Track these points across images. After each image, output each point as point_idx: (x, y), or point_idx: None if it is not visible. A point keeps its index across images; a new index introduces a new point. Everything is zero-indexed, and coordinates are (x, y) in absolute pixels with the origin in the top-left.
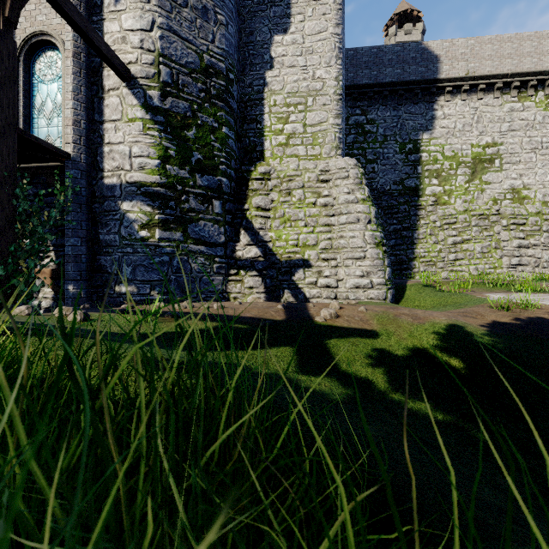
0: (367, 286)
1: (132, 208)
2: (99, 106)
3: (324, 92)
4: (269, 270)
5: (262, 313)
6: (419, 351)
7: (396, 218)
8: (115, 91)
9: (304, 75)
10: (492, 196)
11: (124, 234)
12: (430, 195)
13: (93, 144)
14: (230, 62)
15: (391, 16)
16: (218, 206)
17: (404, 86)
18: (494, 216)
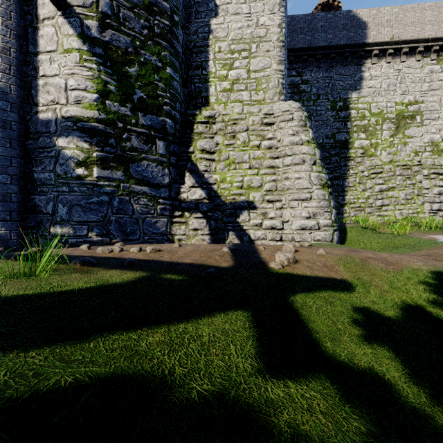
0: (314, 228)
1: (68, 144)
2: (33, 37)
3: (268, 38)
4: (214, 212)
5: (204, 258)
6: (414, 310)
7: (328, 168)
8: (50, 20)
9: (248, 22)
10: (414, 148)
11: (60, 172)
12: (358, 147)
13: (27, 77)
14: (174, 3)
15: (316, 6)
16: (162, 147)
17: (335, 49)
18: (416, 166)
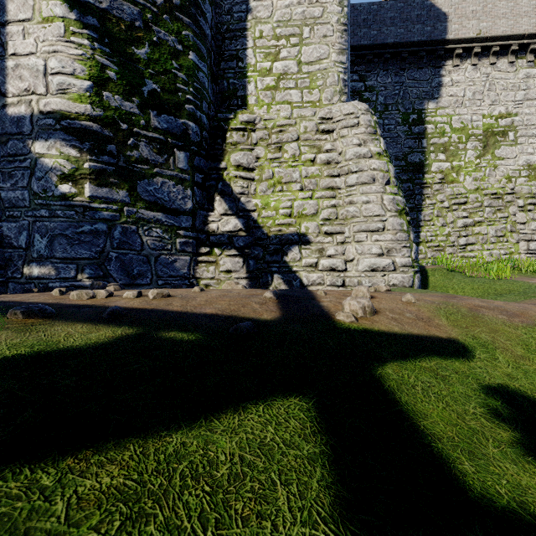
0: (388, 269)
1: (48, 150)
2: None
3: (325, 20)
4: (253, 248)
5: (235, 306)
6: None
7: None
8: None
9: None
10: (506, 173)
11: (37, 189)
12: (436, 171)
13: None
14: None
15: None
16: (182, 159)
17: (408, 48)
18: (509, 195)
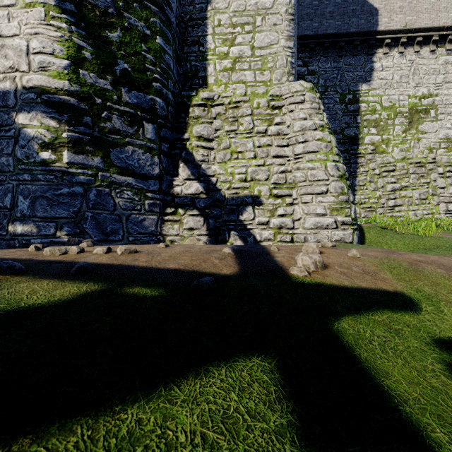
0: (331, 227)
1: (30, 121)
2: None
3: (275, 10)
4: (213, 209)
5: (196, 261)
6: None
7: None
8: None
9: None
10: (428, 145)
11: (20, 156)
12: (368, 144)
13: None
14: None
15: None
16: (151, 130)
17: (344, 38)
18: (430, 164)
